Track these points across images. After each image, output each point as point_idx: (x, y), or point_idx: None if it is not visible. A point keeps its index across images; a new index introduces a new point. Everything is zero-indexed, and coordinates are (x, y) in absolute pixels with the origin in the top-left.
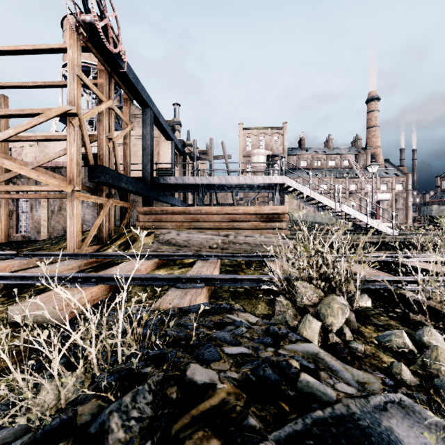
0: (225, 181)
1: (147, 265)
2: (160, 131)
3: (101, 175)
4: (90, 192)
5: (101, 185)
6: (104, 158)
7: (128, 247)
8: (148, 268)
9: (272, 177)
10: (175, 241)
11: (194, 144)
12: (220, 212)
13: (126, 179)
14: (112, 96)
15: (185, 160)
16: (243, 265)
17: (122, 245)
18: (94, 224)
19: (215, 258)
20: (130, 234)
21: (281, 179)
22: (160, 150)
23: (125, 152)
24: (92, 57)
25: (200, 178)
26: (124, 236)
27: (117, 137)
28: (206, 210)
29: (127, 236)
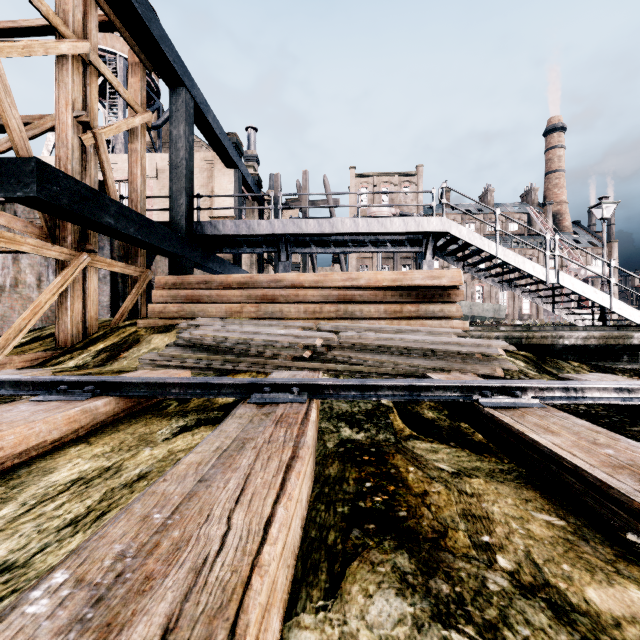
0: (330, 227)
1: (17, 431)
2: (212, 145)
3: (32, 181)
4: (41, 238)
5: (62, 223)
6: (70, 164)
7: (115, 355)
8: (25, 445)
9: (423, 220)
10: (215, 343)
11: (276, 181)
12: (321, 284)
13: (116, 209)
14: (93, 38)
15: (261, 210)
16: (395, 418)
17: (104, 351)
18: (34, 303)
19: (303, 395)
20: (131, 329)
21: (440, 222)
22: (215, 185)
23: (133, 168)
24: (109, 40)
25: (282, 222)
26: (119, 332)
27: (108, 128)
28: (292, 280)
29: (125, 332)
